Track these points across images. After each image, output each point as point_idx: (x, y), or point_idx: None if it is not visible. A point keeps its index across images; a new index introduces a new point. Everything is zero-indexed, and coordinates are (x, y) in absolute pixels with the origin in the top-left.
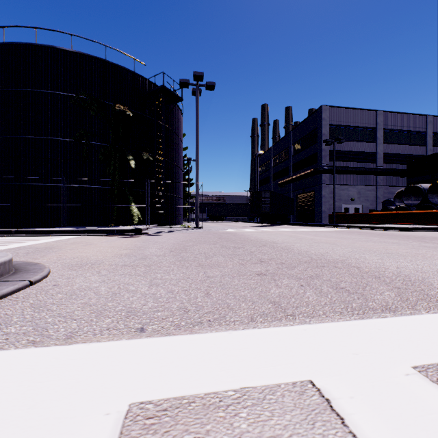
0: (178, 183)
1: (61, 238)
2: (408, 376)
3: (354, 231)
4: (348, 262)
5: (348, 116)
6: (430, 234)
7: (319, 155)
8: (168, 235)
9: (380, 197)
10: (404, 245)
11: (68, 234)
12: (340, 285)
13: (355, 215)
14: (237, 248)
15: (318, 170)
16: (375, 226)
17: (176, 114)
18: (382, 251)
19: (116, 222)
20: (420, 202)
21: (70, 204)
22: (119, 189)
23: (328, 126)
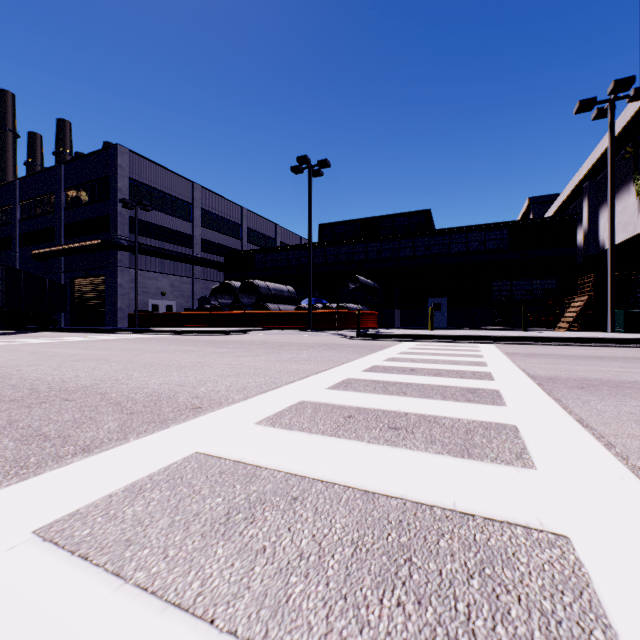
0: None
1: None
2: (12, 550)
3: (156, 338)
4: (98, 387)
5: (158, 176)
6: (234, 337)
7: (113, 219)
8: None
9: (198, 293)
10: (197, 353)
11: None
12: (41, 431)
13: (166, 316)
14: None
15: (111, 244)
16: (185, 330)
17: None
18: (164, 364)
19: None
20: (233, 302)
21: None
22: None
23: (128, 180)
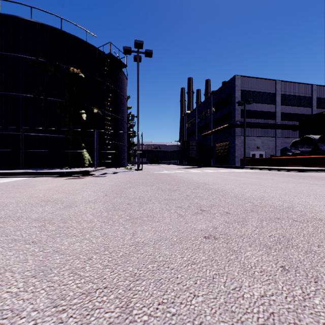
0: (123, 134)
1: (10, 180)
2: None
3: (265, 172)
4: (299, 210)
5: (255, 84)
6: None
7: (233, 113)
8: (111, 176)
9: (278, 146)
10: (324, 186)
11: (20, 176)
12: None
13: (261, 160)
14: (173, 191)
15: (232, 125)
16: (280, 168)
17: (121, 78)
18: (315, 193)
19: (70, 165)
20: (312, 149)
21: (30, 149)
22: (73, 137)
23: (239, 91)
